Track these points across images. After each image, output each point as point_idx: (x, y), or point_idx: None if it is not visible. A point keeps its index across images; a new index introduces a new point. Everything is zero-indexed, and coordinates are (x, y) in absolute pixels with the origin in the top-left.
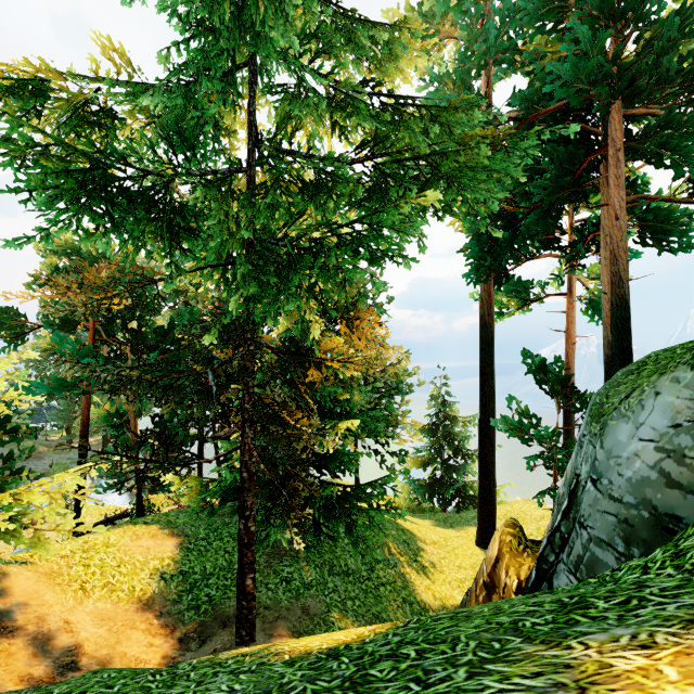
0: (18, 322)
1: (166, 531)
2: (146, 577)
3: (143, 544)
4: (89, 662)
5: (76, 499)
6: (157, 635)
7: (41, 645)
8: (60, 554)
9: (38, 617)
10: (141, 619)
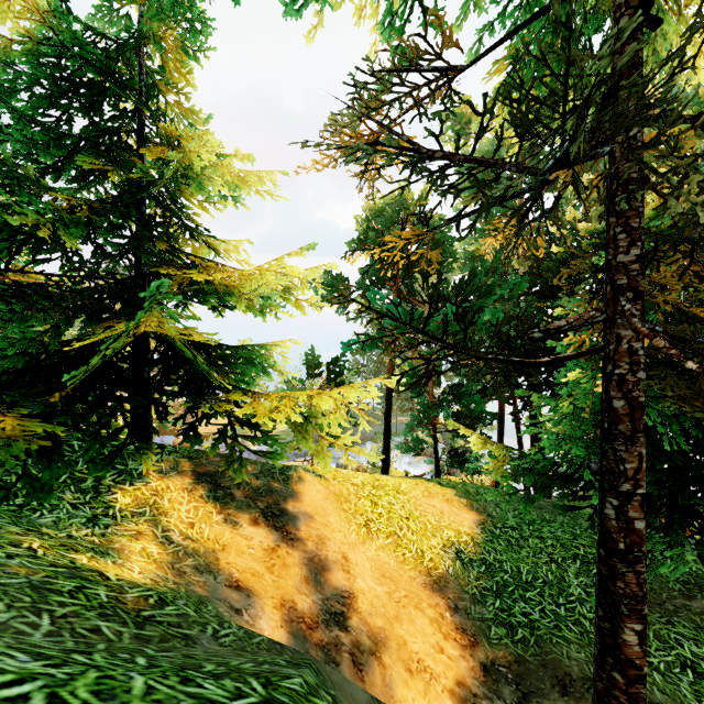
0: (344, 287)
1: (463, 501)
2: (438, 546)
3: (436, 505)
4: (359, 625)
5: (383, 451)
6: (450, 639)
7: (315, 572)
8: (351, 481)
9: (319, 537)
10: (428, 601)
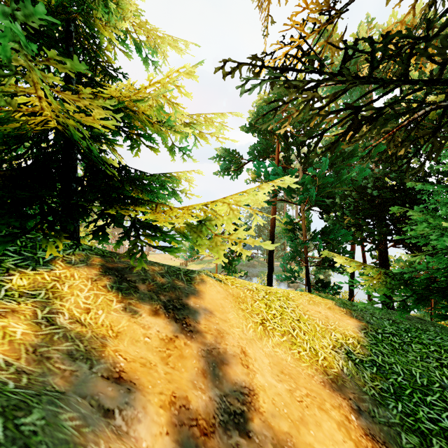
0: (239, 161)
1: (342, 309)
2: (329, 347)
3: (321, 311)
4: (262, 429)
5: (267, 278)
6: (361, 447)
7: (213, 365)
8: (247, 287)
9: (218, 331)
10: (331, 401)
